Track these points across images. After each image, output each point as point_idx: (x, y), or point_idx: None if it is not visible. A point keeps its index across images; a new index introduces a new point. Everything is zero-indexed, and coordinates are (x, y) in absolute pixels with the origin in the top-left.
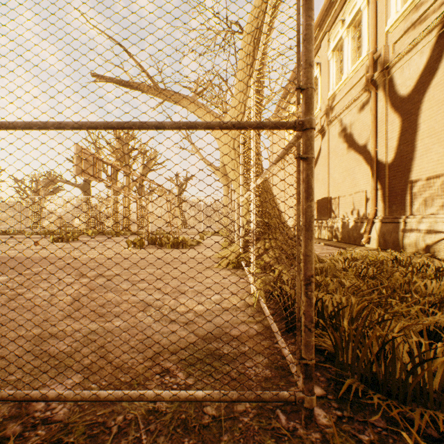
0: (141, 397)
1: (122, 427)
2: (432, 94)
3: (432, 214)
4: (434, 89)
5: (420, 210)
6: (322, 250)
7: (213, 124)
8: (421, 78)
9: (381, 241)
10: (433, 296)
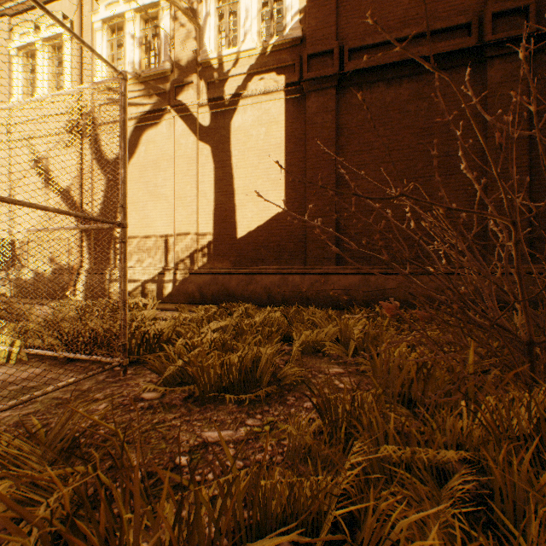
0: (31, 397)
1: (15, 426)
2: (132, 170)
3: (132, 267)
4: (133, 168)
5: None
6: None
7: (80, 215)
8: None
9: (89, 292)
10: None
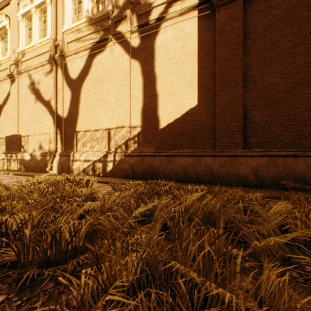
0: None
1: None
2: (87, 85)
3: (87, 151)
4: (88, 83)
5: (81, 149)
6: (12, 179)
7: None
8: (82, 73)
9: (60, 168)
10: (85, 196)
